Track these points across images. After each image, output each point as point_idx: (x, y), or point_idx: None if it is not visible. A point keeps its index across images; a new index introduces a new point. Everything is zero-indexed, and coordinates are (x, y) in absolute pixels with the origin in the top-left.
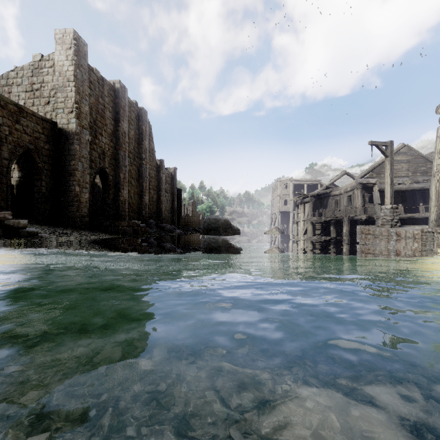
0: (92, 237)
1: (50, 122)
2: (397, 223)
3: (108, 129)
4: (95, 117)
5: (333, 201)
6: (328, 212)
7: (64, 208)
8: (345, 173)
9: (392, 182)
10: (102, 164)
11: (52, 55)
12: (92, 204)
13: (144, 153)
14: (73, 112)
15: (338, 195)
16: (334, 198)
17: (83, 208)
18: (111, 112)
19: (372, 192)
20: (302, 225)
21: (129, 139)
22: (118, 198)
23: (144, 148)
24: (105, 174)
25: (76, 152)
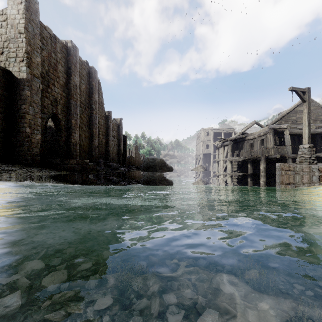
0: (37, 173)
1: (2, 69)
2: (314, 160)
3: (61, 81)
4: (47, 69)
5: (248, 144)
6: (243, 153)
7: (16, 147)
8: (255, 123)
9: (309, 124)
10: (55, 110)
11: (5, 10)
12: (44, 145)
13: (93, 104)
14: (24, 61)
15: (252, 139)
16: (248, 141)
17: (34, 148)
18: (64, 67)
19: (281, 136)
20: (222, 164)
21: (81, 91)
22: (70, 140)
23: (94, 100)
24: (57, 120)
25: (27, 97)
